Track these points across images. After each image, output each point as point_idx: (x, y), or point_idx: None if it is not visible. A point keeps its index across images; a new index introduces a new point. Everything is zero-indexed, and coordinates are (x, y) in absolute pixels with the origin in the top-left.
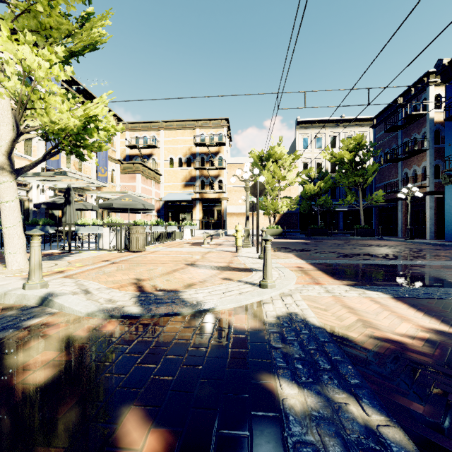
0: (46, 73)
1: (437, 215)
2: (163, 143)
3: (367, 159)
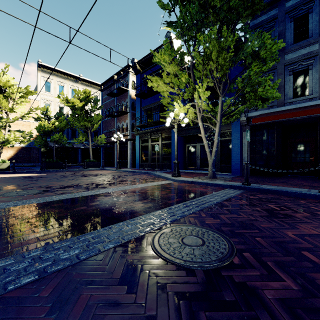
0: None
1: (133, 153)
2: None
3: (94, 111)
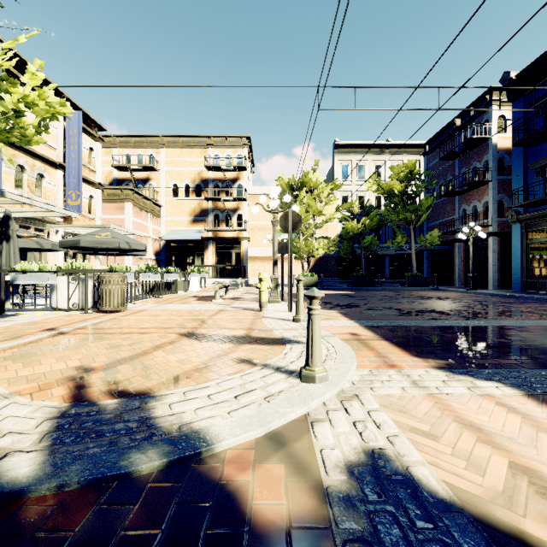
0: None
1: (501, 261)
2: (164, 165)
3: (420, 192)
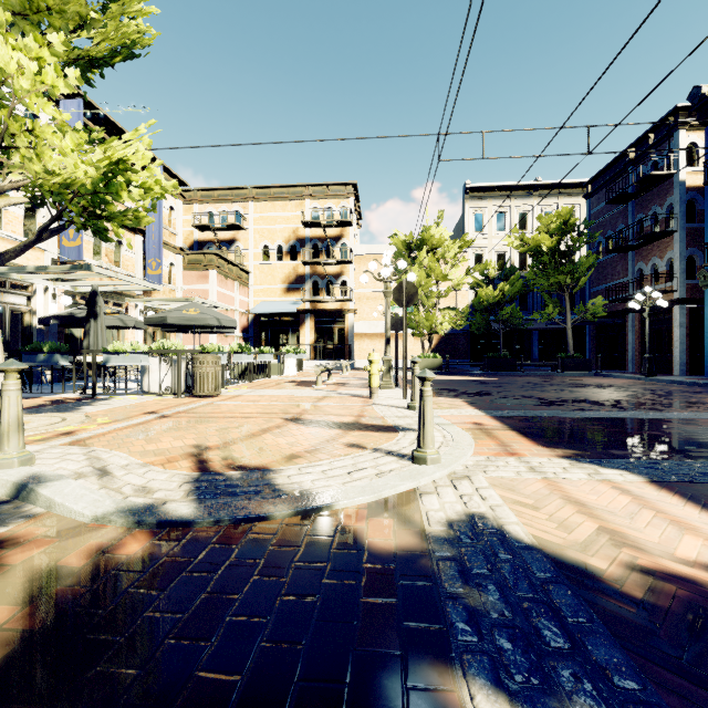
0: (32, 82)
1: (691, 337)
2: (252, 222)
3: (579, 248)
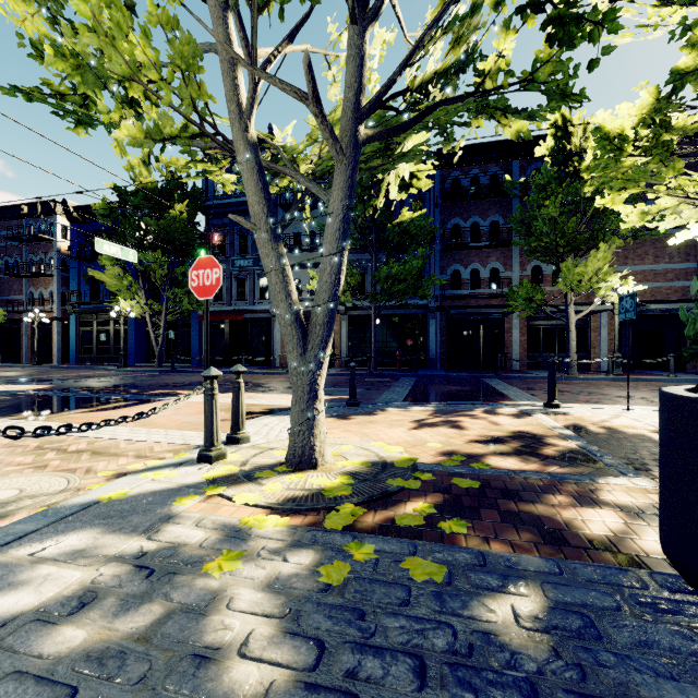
0: None
1: (64, 341)
2: None
3: None
